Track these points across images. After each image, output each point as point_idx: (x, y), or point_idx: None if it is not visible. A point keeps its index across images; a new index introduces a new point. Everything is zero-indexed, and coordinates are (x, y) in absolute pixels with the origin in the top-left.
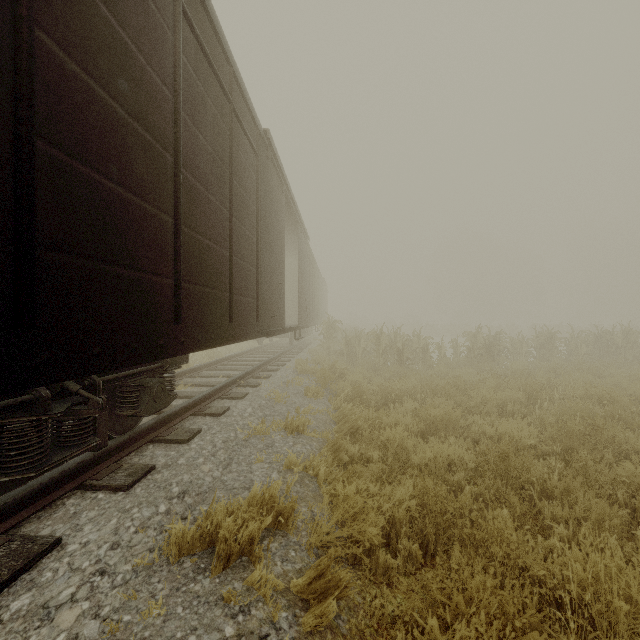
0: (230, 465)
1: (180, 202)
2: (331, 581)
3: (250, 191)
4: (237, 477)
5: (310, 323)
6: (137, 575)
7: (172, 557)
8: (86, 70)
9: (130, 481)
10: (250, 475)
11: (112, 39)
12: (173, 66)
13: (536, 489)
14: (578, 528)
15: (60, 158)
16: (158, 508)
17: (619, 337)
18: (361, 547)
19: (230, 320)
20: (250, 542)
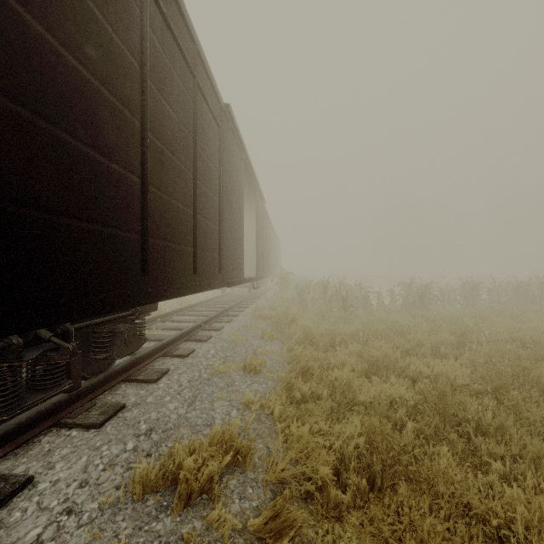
0: (194, 403)
1: (147, 164)
2: (286, 521)
3: (213, 158)
4: (200, 414)
5: (266, 275)
6: (103, 513)
7: (136, 495)
8: (52, 33)
9: (101, 419)
10: (212, 412)
11: (79, 7)
12: (140, 39)
13: (472, 426)
14: (514, 465)
15: (24, 115)
16: (126, 445)
17: (535, 287)
18: (314, 485)
19: (194, 272)
20: (210, 480)
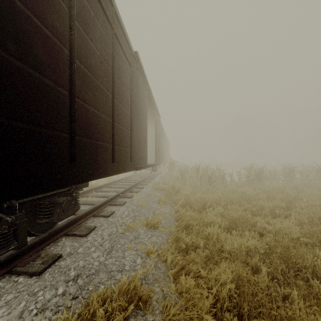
0: (111, 252)
1: (74, 82)
2: None
3: (126, 85)
4: (114, 262)
5: (161, 162)
6: None
7: None
8: None
9: (42, 268)
10: (123, 260)
11: None
12: None
13: (309, 272)
14: None
15: None
16: (57, 291)
17: None
18: None
19: (113, 161)
20: None
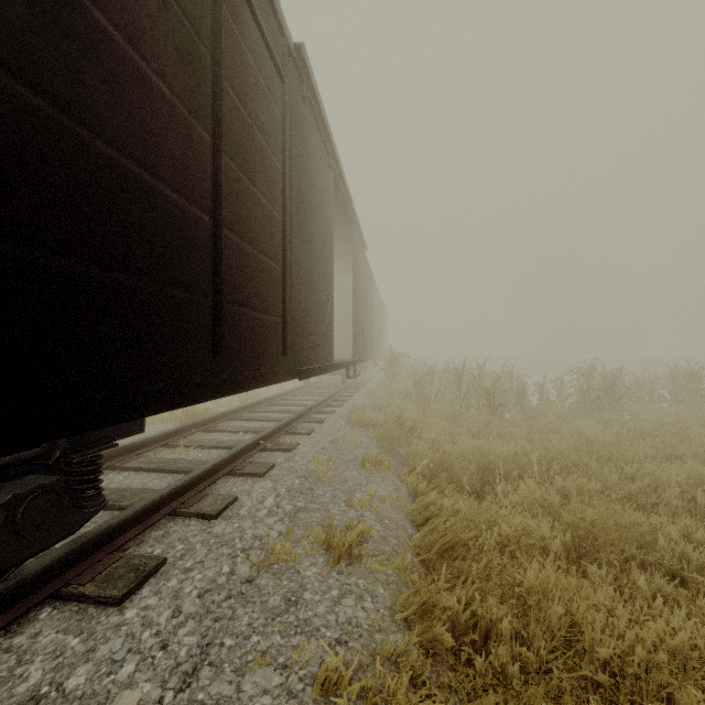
0: (196, 674)
1: None
2: None
3: (269, 132)
4: None
5: (368, 356)
6: None
7: None
8: None
9: None
10: None
11: None
12: None
13: None
14: None
15: None
16: None
17: None
18: None
19: (216, 352)
20: None
